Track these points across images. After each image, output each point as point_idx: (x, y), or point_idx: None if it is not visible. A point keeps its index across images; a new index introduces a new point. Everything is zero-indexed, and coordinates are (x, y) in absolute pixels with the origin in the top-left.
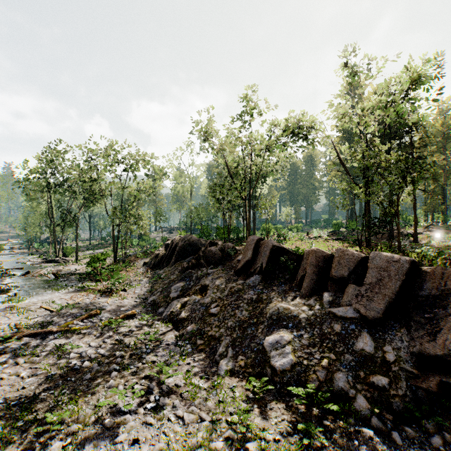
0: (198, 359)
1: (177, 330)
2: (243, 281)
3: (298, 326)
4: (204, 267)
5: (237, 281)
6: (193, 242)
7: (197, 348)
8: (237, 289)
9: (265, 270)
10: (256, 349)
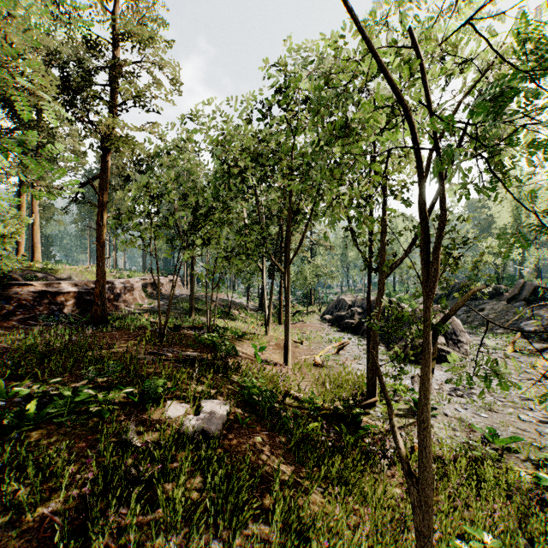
0: (483, 331)
1: (467, 326)
2: (511, 304)
3: (541, 319)
4: (480, 300)
5: (506, 305)
6: (468, 285)
7: (482, 329)
8: (506, 308)
9: (527, 299)
10: (516, 327)
